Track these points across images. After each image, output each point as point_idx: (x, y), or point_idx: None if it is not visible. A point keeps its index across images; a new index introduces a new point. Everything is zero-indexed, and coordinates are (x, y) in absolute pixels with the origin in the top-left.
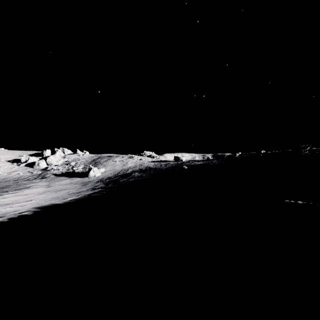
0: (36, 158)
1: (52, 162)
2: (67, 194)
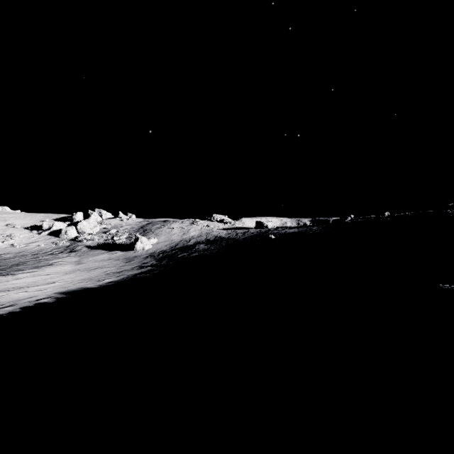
0: (63, 224)
1: (85, 230)
2: (104, 274)
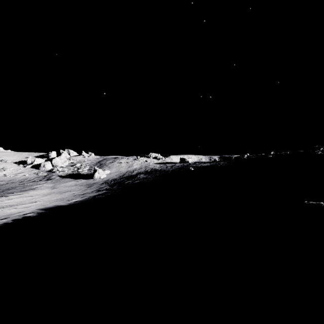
0: (42, 159)
1: (58, 164)
2: (72, 195)
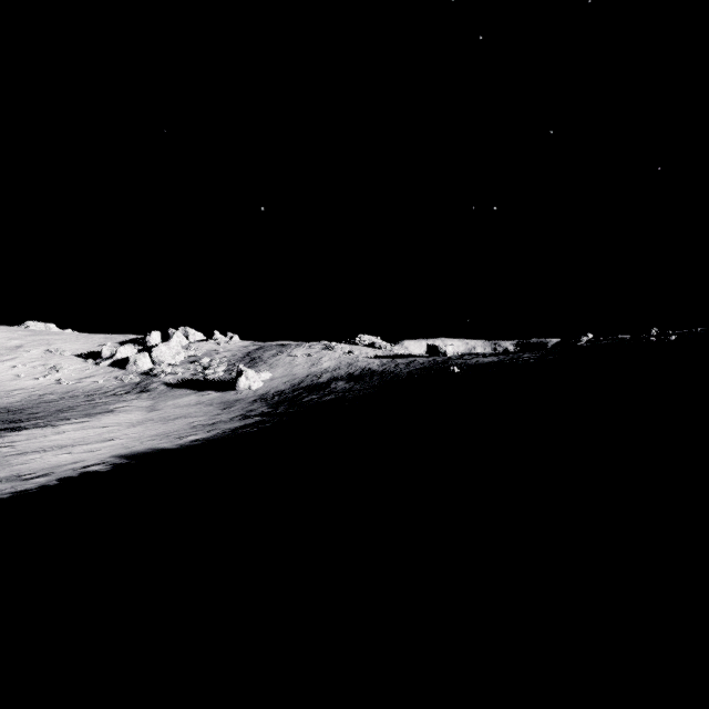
0: (132, 349)
1: (163, 358)
2: (189, 427)
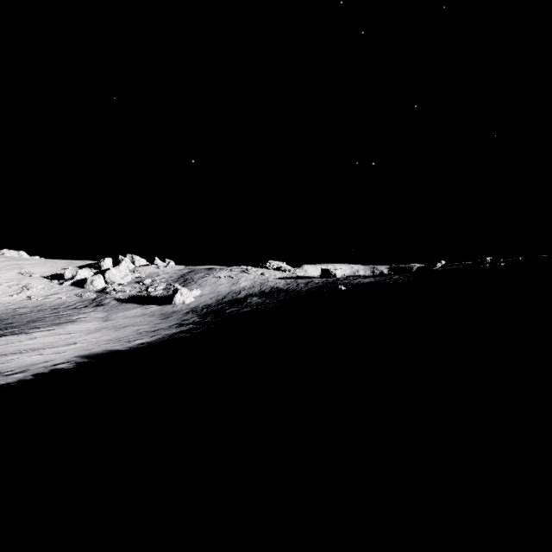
0: (89, 272)
1: (114, 279)
2: (136, 333)
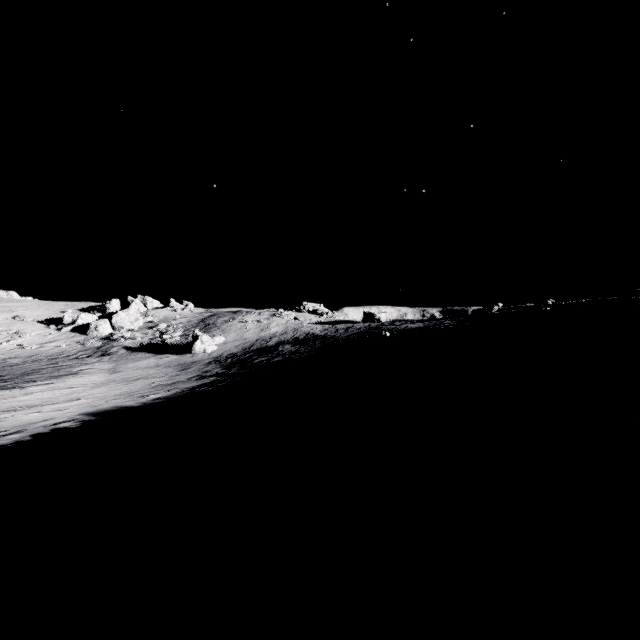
0: (93, 316)
1: (123, 324)
2: (150, 387)
